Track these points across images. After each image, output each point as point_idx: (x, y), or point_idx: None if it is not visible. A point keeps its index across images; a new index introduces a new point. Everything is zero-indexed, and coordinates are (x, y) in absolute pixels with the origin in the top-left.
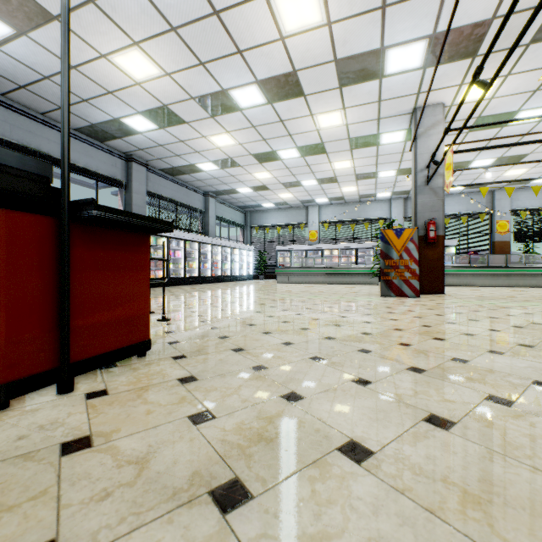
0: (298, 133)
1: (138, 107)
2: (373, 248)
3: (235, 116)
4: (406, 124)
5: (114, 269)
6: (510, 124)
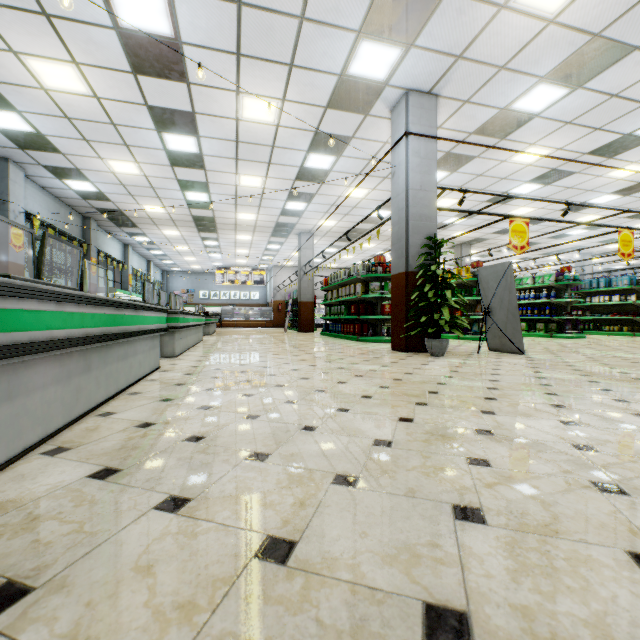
0: None
1: None
2: None
3: None
4: (402, 83)
5: None
6: (309, 154)
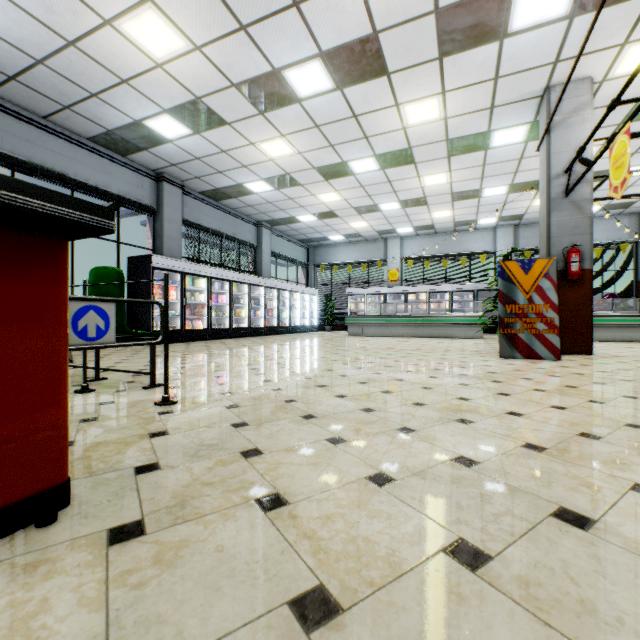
0: (377, 134)
1: (163, 103)
2: (473, 291)
3: (291, 111)
4: (530, 115)
5: None
6: None
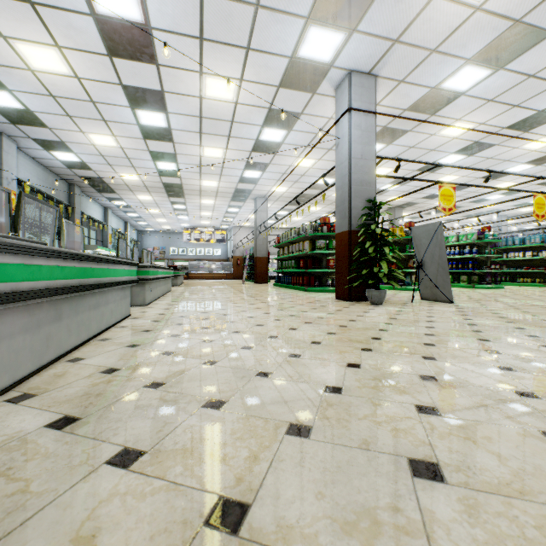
0: None
1: None
2: None
3: None
4: (345, 64)
5: None
6: (264, 128)
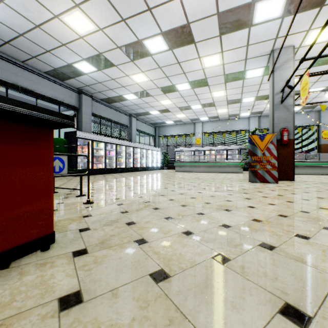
0: (190, 71)
1: (83, 55)
2: (238, 149)
3: (147, 60)
4: (264, 63)
5: (2, 164)
6: None
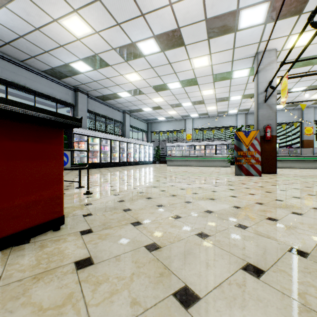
0: (180, 71)
1: (79, 56)
2: (226, 144)
3: (140, 60)
4: (250, 64)
5: (25, 158)
6: None
